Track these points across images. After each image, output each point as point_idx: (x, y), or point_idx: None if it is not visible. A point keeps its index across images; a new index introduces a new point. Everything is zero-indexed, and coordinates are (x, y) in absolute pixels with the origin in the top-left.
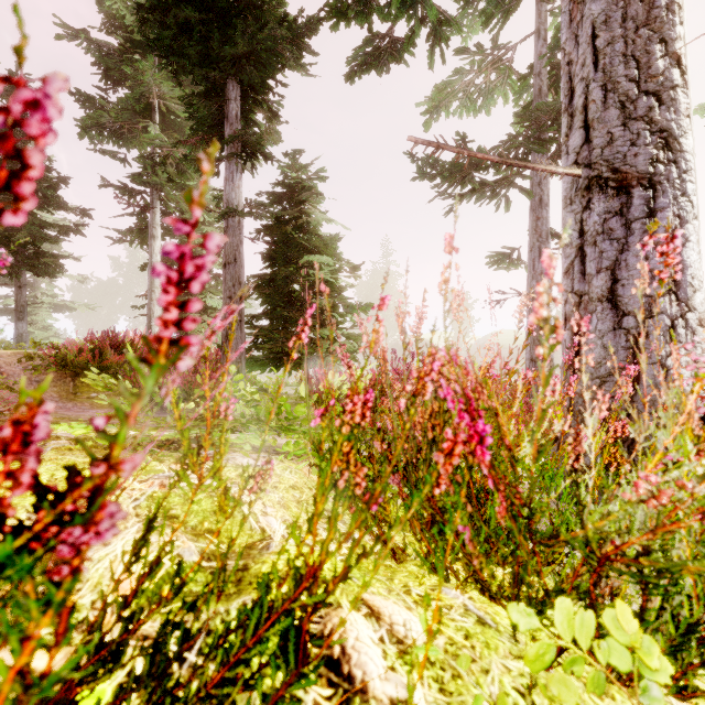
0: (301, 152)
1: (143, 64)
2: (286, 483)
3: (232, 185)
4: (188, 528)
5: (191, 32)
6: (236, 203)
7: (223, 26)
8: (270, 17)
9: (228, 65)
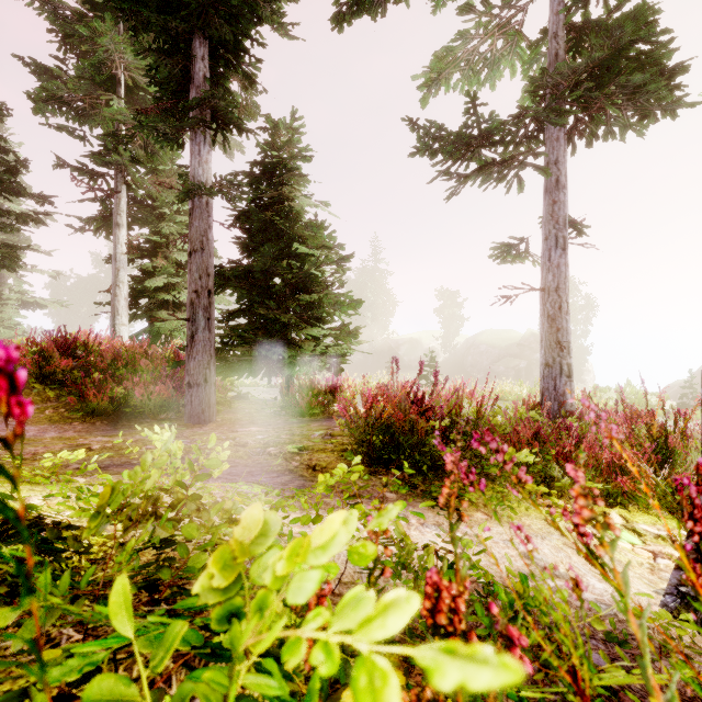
0: (282, 128)
1: (100, 24)
2: None
3: (199, 159)
4: None
5: None
6: (203, 180)
7: None
8: None
9: (193, 16)
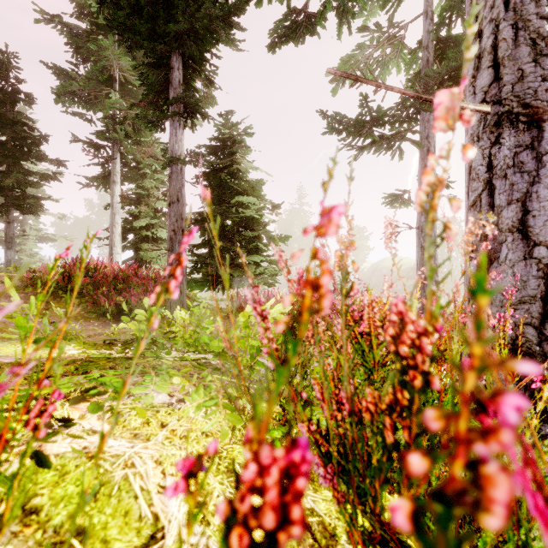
0: (232, 113)
1: (105, 42)
2: (199, 428)
3: (176, 139)
4: (49, 530)
5: (141, 12)
6: (178, 153)
7: (167, 8)
8: (206, 0)
9: (172, 40)
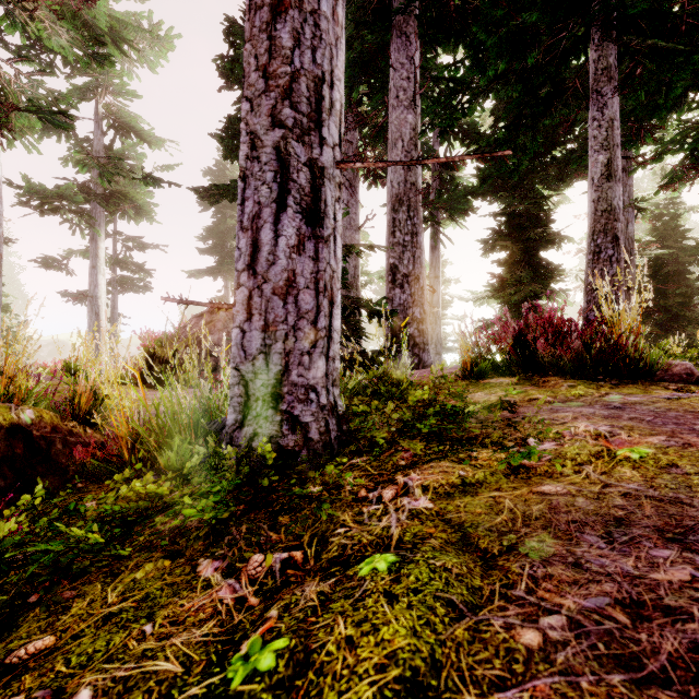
0: None
1: None
2: None
3: None
4: None
5: None
6: None
7: None
8: None
9: None
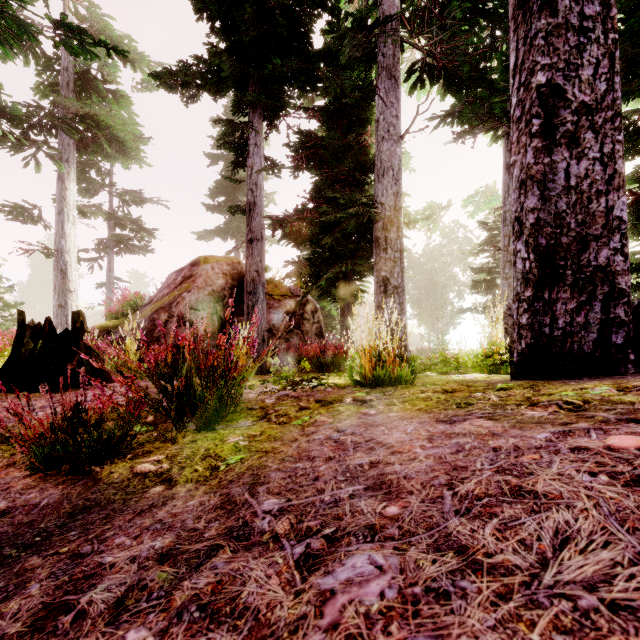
0: None
1: None
2: None
3: None
4: None
5: None
6: None
7: None
8: None
9: None
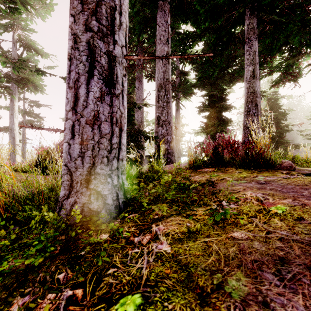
0: None
1: None
2: None
3: None
4: None
5: None
6: None
7: None
8: None
9: None
